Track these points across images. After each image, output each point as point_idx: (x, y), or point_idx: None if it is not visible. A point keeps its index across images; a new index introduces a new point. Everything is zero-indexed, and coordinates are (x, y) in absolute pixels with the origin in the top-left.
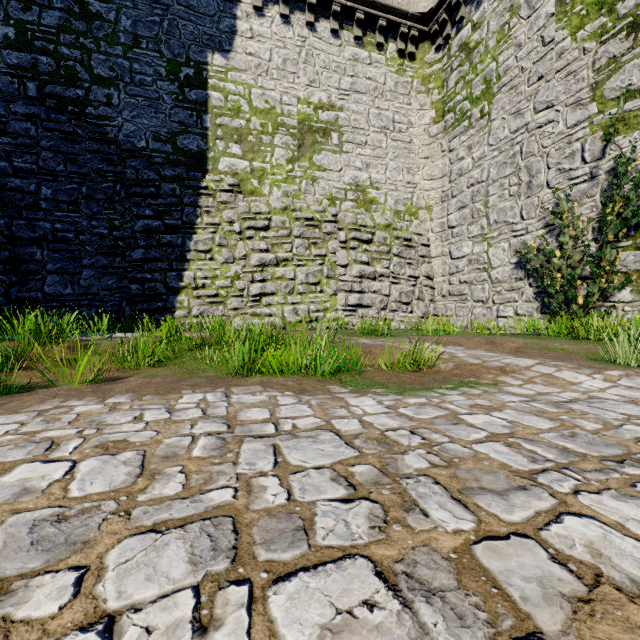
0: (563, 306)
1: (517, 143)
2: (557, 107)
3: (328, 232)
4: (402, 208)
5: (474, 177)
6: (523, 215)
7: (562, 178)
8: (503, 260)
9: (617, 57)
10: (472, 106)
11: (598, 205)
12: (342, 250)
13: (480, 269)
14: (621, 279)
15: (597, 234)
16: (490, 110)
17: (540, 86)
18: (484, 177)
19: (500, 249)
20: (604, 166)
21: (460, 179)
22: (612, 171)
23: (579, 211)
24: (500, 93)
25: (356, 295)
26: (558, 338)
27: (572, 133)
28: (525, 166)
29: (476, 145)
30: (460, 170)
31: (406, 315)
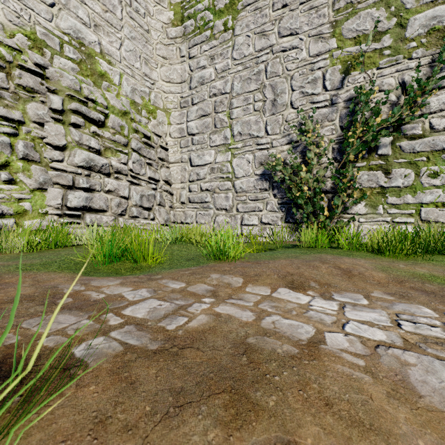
0: (311, 216)
1: (262, 62)
2: (301, 35)
3: (27, 87)
4: (140, 100)
5: (217, 87)
6: (268, 130)
7: (305, 101)
8: (248, 171)
9: (354, 3)
10: (215, 17)
11: (337, 129)
12: (56, 123)
13: (224, 178)
14: (357, 194)
15: (337, 154)
16: (234, 25)
17: (285, 13)
18: (228, 89)
19: (245, 160)
20: (343, 95)
21: (202, 87)
22: (349, 101)
23: (321, 132)
24: (245, 11)
25: (82, 193)
26: (362, 253)
27: (314, 62)
28: (270, 84)
29: (219, 56)
30: (202, 78)
31: (148, 222)
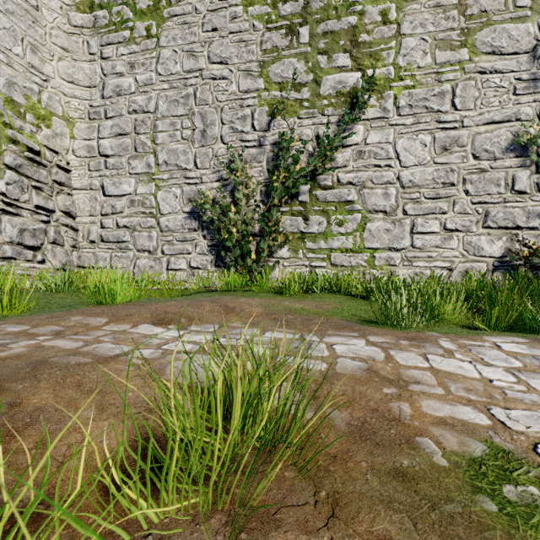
0: (239, 260)
1: (191, 85)
2: (231, 67)
3: None
4: (22, 100)
5: (138, 103)
6: (197, 163)
7: (235, 137)
8: (175, 207)
9: (279, 48)
10: (135, 17)
11: (265, 171)
12: None
13: (146, 213)
14: (282, 239)
15: (264, 197)
16: (159, 34)
17: (215, 37)
18: (152, 108)
19: (171, 194)
20: (269, 138)
21: (118, 99)
22: (275, 145)
23: (250, 173)
24: (171, 21)
25: None
26: (267, 294)
27: (244, 98)
28: (199, 112)
29: (141, 66)
30: (118, 88)
31: (33, 266)
